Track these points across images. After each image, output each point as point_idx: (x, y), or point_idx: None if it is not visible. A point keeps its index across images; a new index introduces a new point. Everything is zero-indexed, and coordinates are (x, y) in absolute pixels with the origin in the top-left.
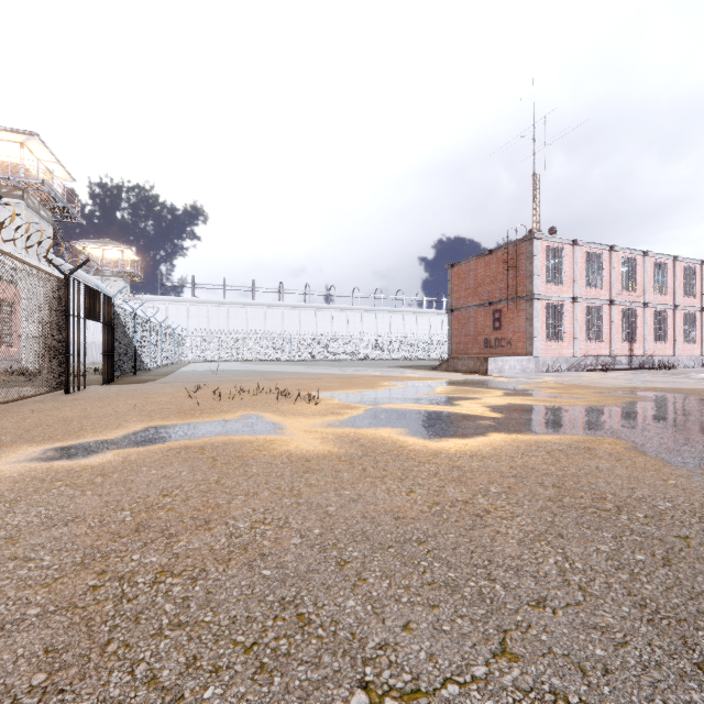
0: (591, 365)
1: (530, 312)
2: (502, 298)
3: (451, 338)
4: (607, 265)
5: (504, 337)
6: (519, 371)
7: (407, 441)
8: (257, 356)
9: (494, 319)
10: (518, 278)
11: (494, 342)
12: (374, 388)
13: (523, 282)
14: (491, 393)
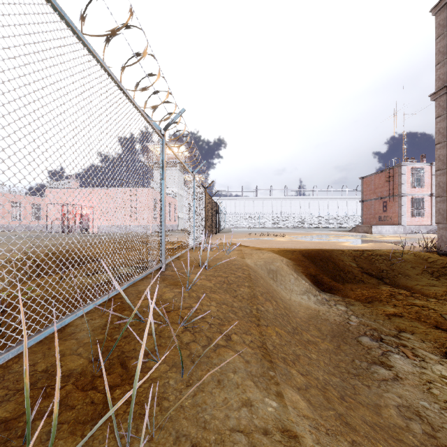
0: None
1: (400, 203)
2: (387, 195)
3: (362, 216)
4: None
5: (388, 215)
6: (392, 232)
7: (302, 240)
8: (259, 225)
9: (383, 206)
10: (394, 185)
11: (383, 218)
12: (307, 235)
13: (396, 187)
14: (348, 237)
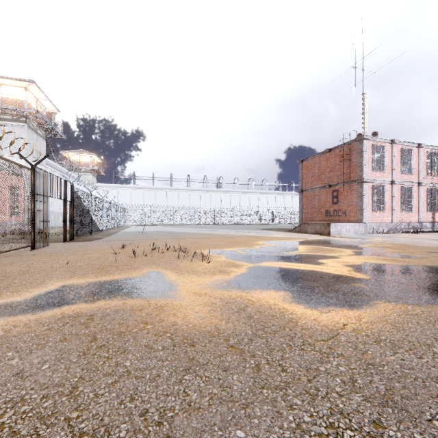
0: (405, 229)
1: (360, 191)
2: (338, 182)
3: (301, 210)
4: (416, 157)
5: (340, 209)
6: (353, 233)
7: (295, 311)
8: (173, 222)
9: (333, 196)
10: (351, 168)
11: (333, 212)
12: (251, 247)
13: (354, 170)
14: (343, 252)
